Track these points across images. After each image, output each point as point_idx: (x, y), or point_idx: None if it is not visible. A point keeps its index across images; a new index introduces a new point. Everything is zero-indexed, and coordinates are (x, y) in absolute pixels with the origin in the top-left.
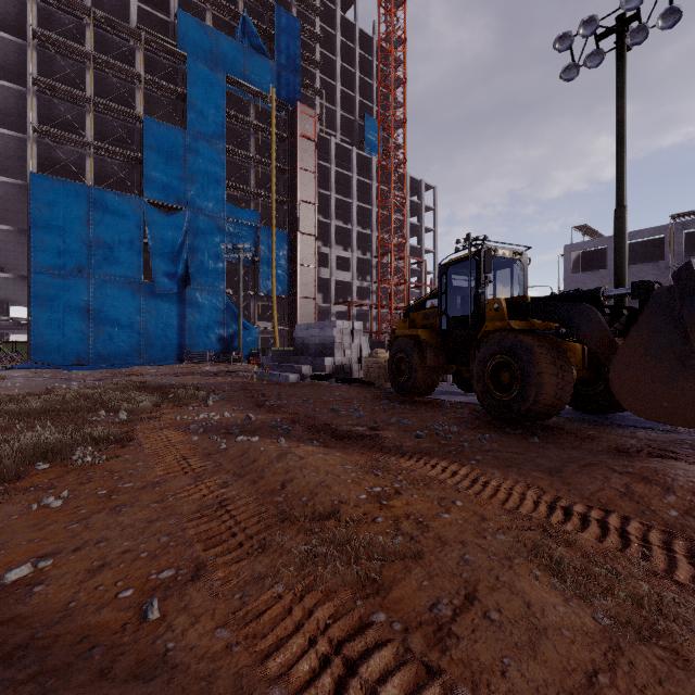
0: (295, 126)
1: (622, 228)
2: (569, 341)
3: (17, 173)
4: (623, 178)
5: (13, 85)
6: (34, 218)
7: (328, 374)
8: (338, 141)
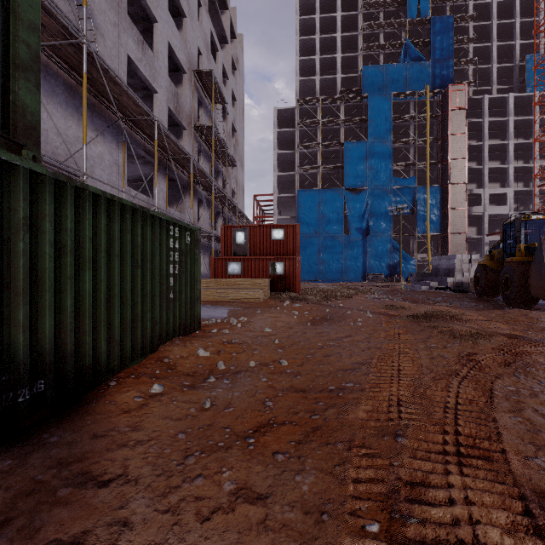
0: (446, 104)
1: None
2: None
3: (289, 188)
4: None
5: (290, 151)
6: (298, 211)
7: (447, 287)
8: (491, 96)
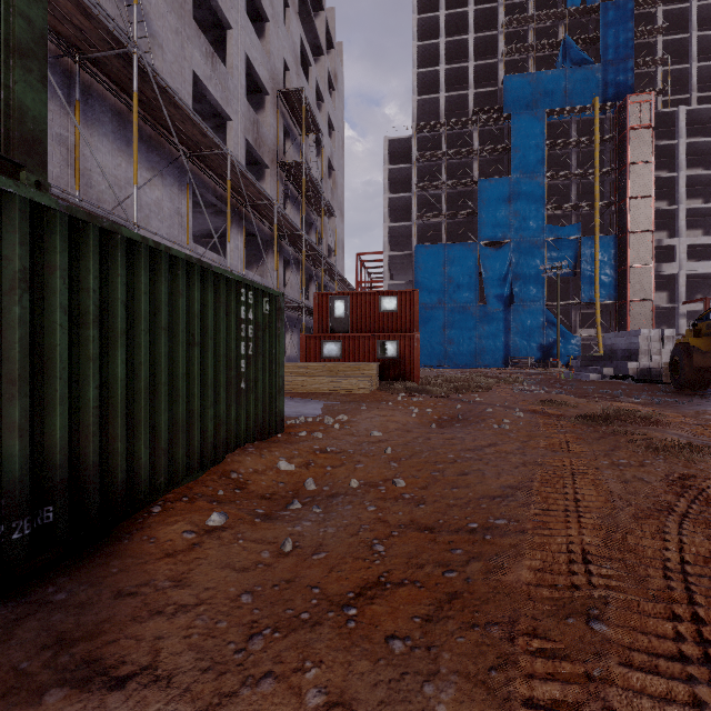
0: (624, 121)
1: None
2: None
3: (404, 244)
4: None
5: (406, 194)
6: (416, 274)
7: (628, 375)
8: (690, 107)
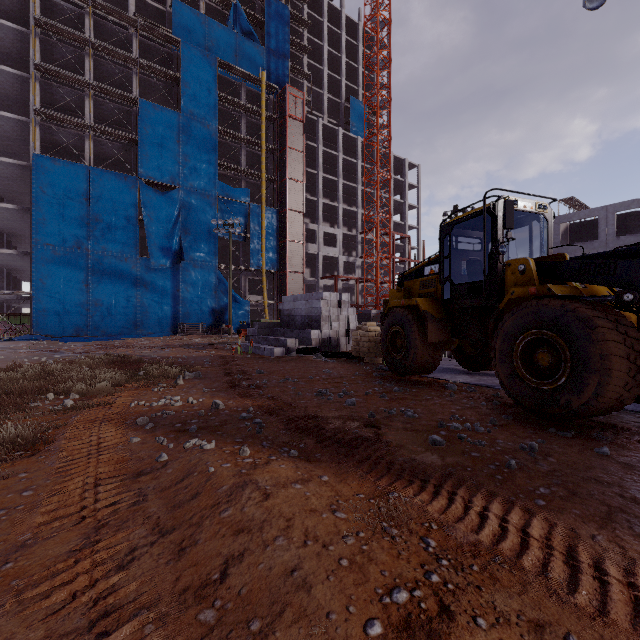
0: (284, 107)
1: None
2: (627, 311)
3: (25, 156)
4: None
5: (17, 71)
6: (35, 197)
7: (314, 347)
8: (325, 122)
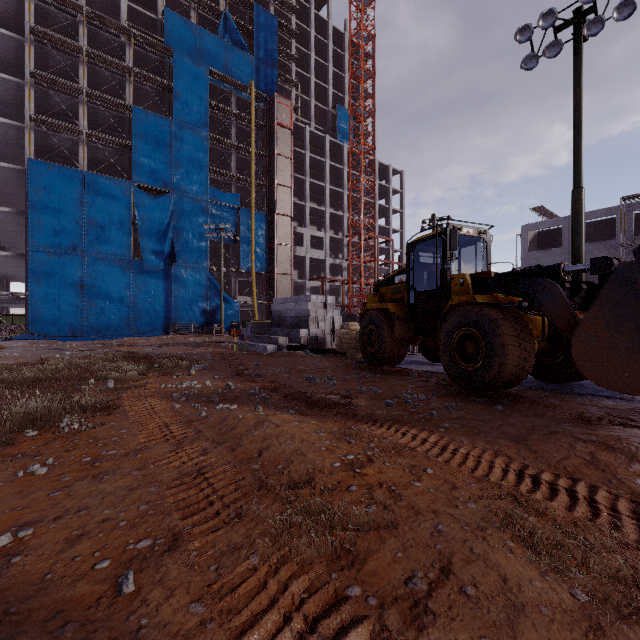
0: (273, 115)
1: (579, 208)
2: (531, 314)
3: (17, 159)
4: (580, 161)
5: (12, 77)
6: (31, 201)
7: (303, 344)
8: (312, 129)
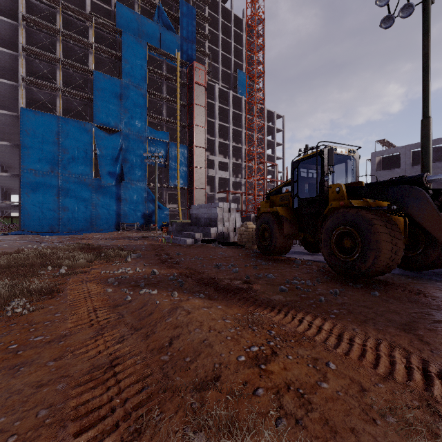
0: (192, 77)
1: (428, 133)
2: (396, 215)
3: (14, 108)
4: (428, 97)
5: (10, 51)
6: (23, 137)
7: (213, 238)
8: (220, 87)
